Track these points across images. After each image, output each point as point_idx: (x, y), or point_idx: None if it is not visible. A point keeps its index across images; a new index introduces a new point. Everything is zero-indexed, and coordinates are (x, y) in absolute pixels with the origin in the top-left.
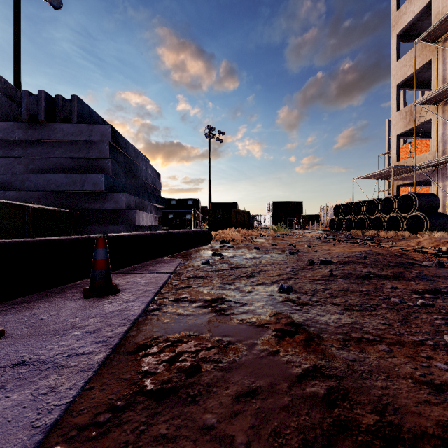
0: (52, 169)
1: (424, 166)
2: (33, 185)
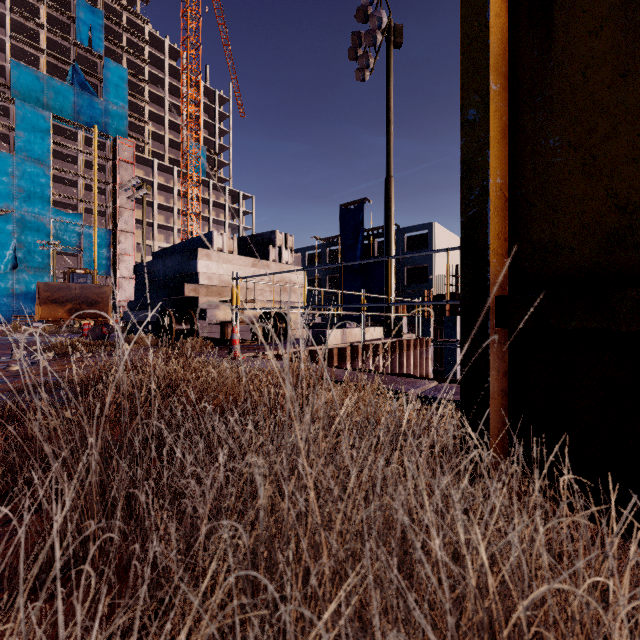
0: None
1: None
2: None
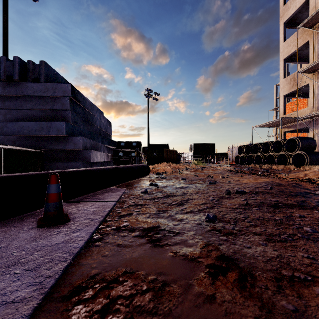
0: (25, 118)
1: (304, 118)
2: (9, 131)
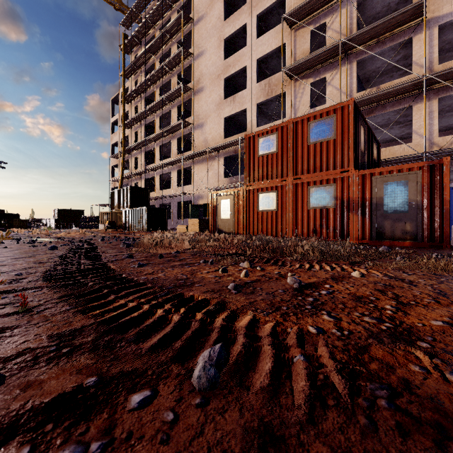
0: None
1: None
2: None
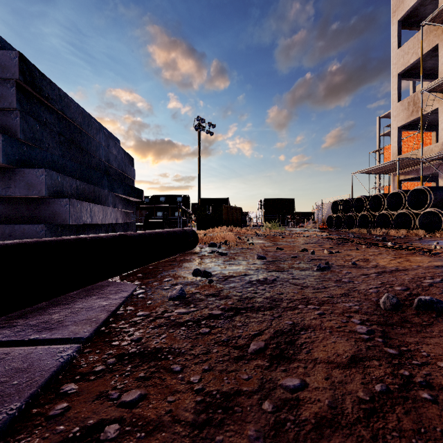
0: None
1: (431, 159)
2: None
